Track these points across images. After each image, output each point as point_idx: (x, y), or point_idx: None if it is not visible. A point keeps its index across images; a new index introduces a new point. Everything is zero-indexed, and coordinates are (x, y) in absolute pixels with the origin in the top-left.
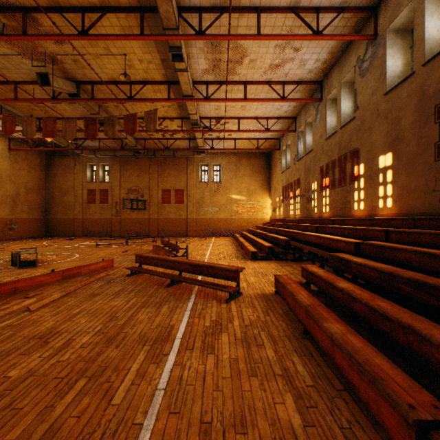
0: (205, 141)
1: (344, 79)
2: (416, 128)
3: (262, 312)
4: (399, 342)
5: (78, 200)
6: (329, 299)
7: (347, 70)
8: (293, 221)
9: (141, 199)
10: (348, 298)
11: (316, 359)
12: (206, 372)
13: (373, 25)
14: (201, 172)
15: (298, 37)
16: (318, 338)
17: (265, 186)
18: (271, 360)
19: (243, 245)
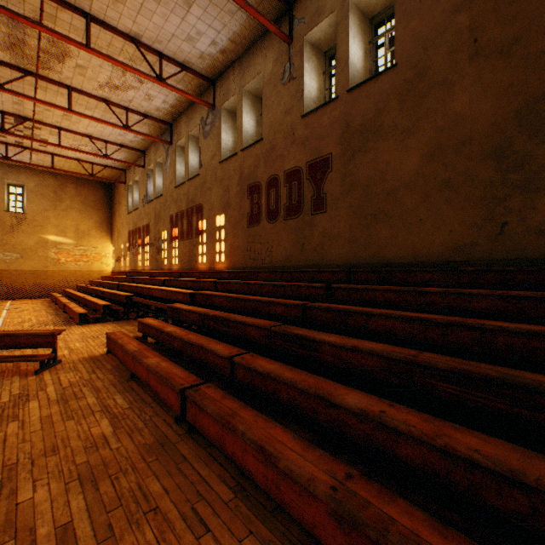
0: None
1: (192, 132)
2: (238, 198)
3: (87, 372)
4: (197, 358)
5: None
6: (165, 347)
7: (194, 125)
8: (142, 274)
9: None
10: (172, 339)
11: (137, 391)
12: (8, 436)
13: (213, 96)
14: None
15: (140, 73)
16: (141, 374)
17: (106, 228)
18: (92, 404)
19: (67, 307)
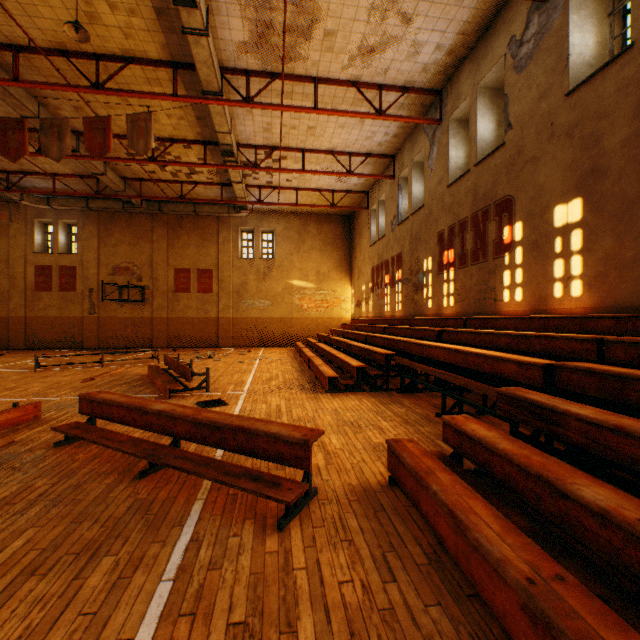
0: (247, 190)
1: (483, 81)
2: (637, 147)
3: (373, 564)
4: None
5: (16, 284)
6: (510, 495)
7: (489, 64)
8: (392, 322)
9: (136, 285)
10: (633, 547)
11: None
12: None
13: None
14: (241, 242)
15: None
16: None
17: (345, 267)
18: None
19: (311, 362)
